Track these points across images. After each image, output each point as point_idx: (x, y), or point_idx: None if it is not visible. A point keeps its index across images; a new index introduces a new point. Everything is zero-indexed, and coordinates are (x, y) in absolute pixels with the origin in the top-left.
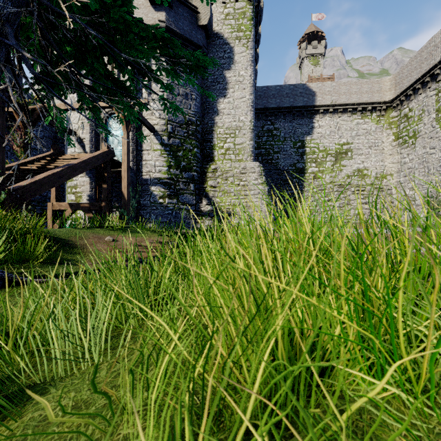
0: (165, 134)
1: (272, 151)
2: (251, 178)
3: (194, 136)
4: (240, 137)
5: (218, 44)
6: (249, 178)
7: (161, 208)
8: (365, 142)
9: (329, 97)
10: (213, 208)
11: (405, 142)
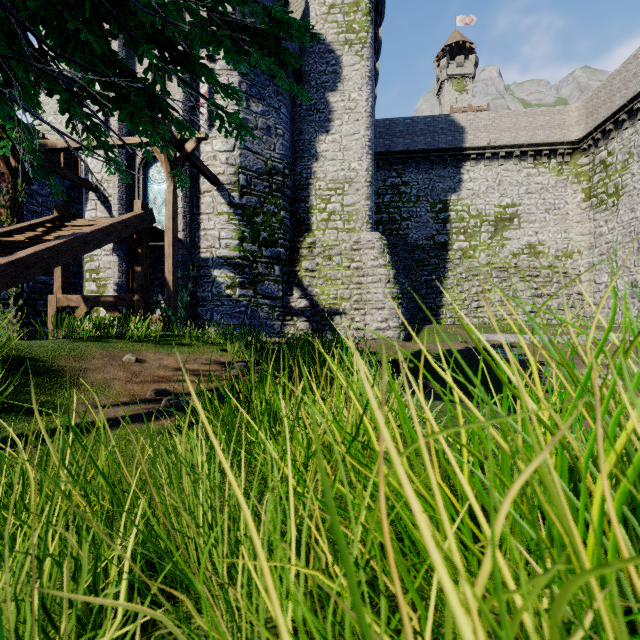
0: (236, 189)
1: (399, 217)
2: (368, 256)
3: (281, 192)
4: (350, 194)
5: (318, 52)
6: (364, 256)
7: (229, 303)
8: (540, 203)
9: (484, 135)
10: (309, 303)
11: (602, 202)
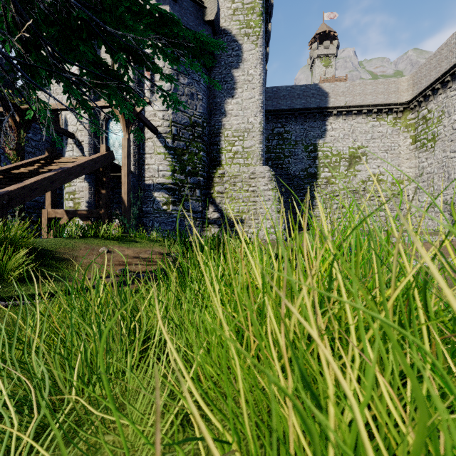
0: (169, 137)
1: (283, 156)
2: (260, 183)
3: (200, 138)
4: (249, 140)
5: (226, 41)
6: (258, 183)
7: (165, 215)
8: (381, 145)
9: (342, 98)
10: (220, 215)
11: (423, 145)
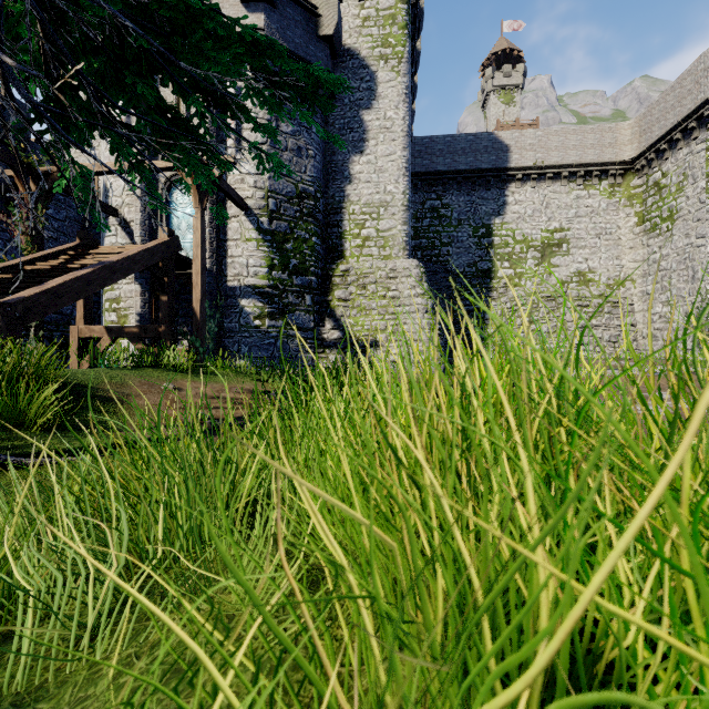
0: (264, 214)
1: (439, 243)
2: (404, 285)
3: (312, 216)
4: (386, 219)
5: (351, 67)
6: (401, 285)
7: (258, 335)
8: (590, 227)
9: (531, 154)
10: (342, 335)
11: (655, 227)
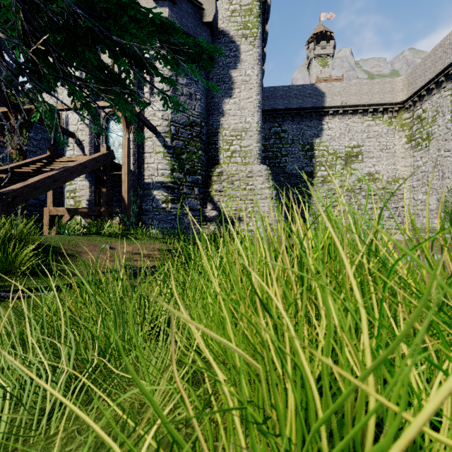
0: (168, 136)
1: (280, 154)
2: (258, 181)
3: (199, 138)
4: (246, 139)
5: (224, 42)
6: (255, 181)
7: (164, 213)
8: (376, 144)
9: (338, 98)
10: (218, 213)
11: (418, 144)
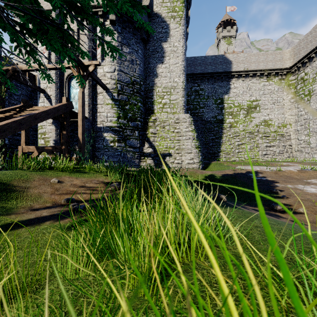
0: (115, 91)
1: (198, 107)
2: (183, 126)
3: (138, 93)
4: (174, 94)
5: (157, 22)
6: (181, 126)
7: (112, 150)
8: (270, 99)
9: (242, 65)
10: (153, 150)
11: (301, 99)
